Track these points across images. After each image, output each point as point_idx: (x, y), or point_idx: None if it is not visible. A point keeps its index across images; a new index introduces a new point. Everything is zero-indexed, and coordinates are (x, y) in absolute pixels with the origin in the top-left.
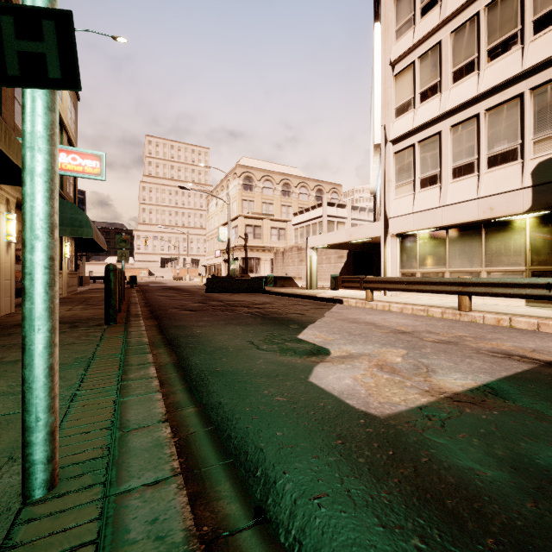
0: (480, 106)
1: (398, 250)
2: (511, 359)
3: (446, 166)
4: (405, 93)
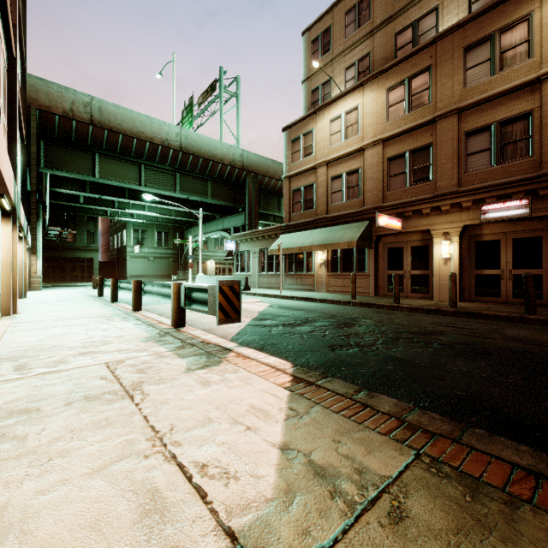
0: None
1: None
2: None
3: None
4: None
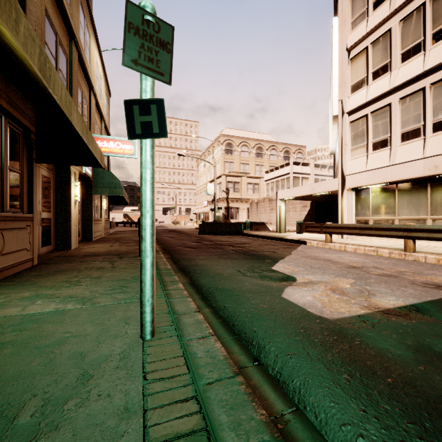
0: (426, 81)
1: (354, 201)
2: (439, 289)
3: (395, 131)
4: (360, 73)
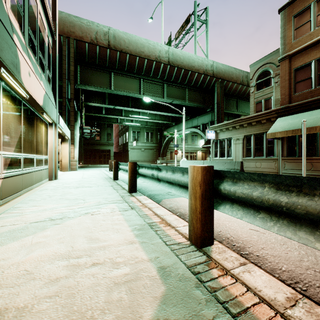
0: None
1: None
2: None
3: None
4: None
